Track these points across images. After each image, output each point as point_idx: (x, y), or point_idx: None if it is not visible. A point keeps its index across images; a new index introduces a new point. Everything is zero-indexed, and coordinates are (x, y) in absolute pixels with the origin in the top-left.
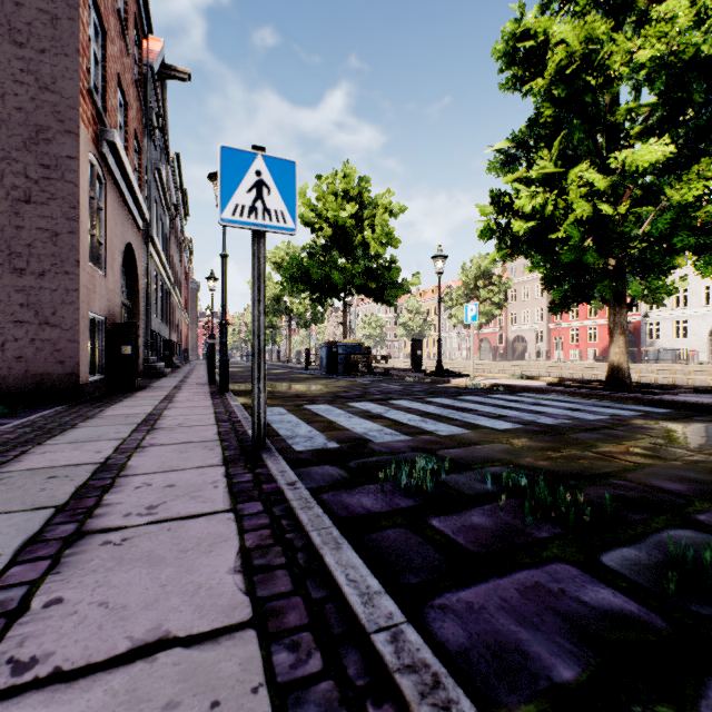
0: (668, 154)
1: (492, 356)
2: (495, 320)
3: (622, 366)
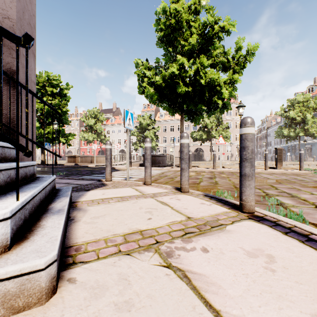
0: (38, 125)
1: (59, 158)
2: (61, 144)
3: (43, 160)
